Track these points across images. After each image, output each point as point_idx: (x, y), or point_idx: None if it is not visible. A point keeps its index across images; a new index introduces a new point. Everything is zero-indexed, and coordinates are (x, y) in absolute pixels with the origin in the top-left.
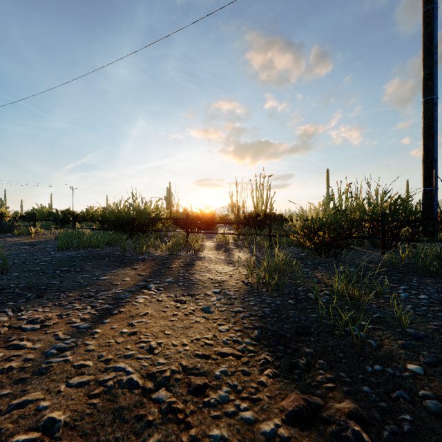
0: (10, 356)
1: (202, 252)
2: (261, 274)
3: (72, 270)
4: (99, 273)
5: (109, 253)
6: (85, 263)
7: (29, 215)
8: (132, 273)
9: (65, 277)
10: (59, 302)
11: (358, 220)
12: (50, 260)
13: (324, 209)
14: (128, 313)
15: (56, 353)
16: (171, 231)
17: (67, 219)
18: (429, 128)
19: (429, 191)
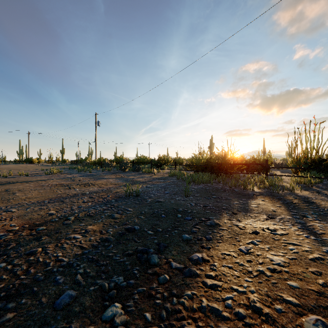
0: (305, 250)
1: (295, 192)
2: None
3: (220, 198)
4: (244, 202)
5: (222, 188)
6: (219, 194)
7: (137, 161)
8: (269, 204)
9: (225, 202)
10: (256, 219)
11: None
12: (195, 190)
13: None
14: None
15: None
16: (251, 173)
17: (160, 163)
18: None
19: None
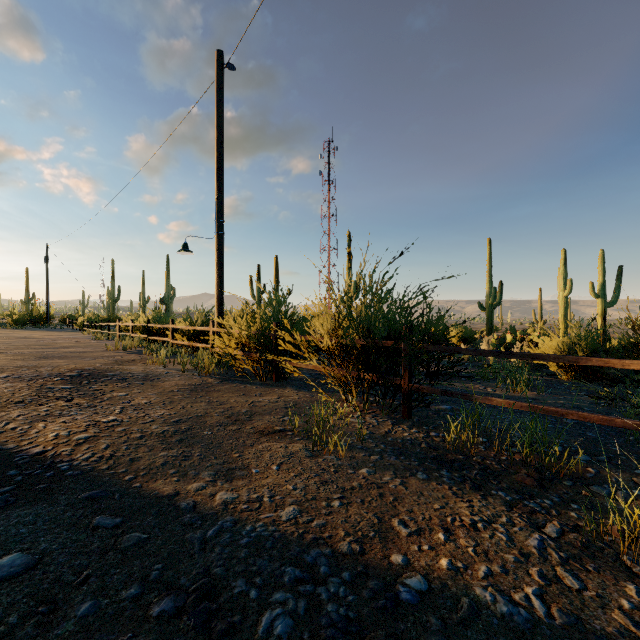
0: None
1: None
2: (7, 327)
3: None
4: None
5: None
6: None
7: None
8: None
9: None
10: None
11: (27, 320)
12: None
13: (19, 317)
14: None
15: None
16: None
17: None
18: (47, 300)
19: (47, 313)
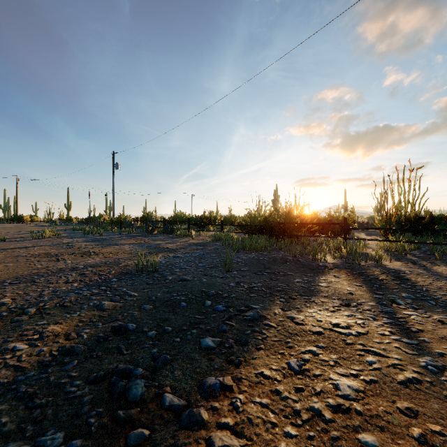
0: (393, 364)
1: (383, 262)
2: None
3: (277, 273)
4: (309, 279)
5: (283, 258)
6: (277, 267)
7: (172, 219)
8: (345, 283)
9: (282, 280)
10: (323, 307)
11: None
12: (243, 261)
13: None
14: (434, 334)
15: (437, 371)
16: (324, 236)
17: (203, 223)
18: None
19: None
